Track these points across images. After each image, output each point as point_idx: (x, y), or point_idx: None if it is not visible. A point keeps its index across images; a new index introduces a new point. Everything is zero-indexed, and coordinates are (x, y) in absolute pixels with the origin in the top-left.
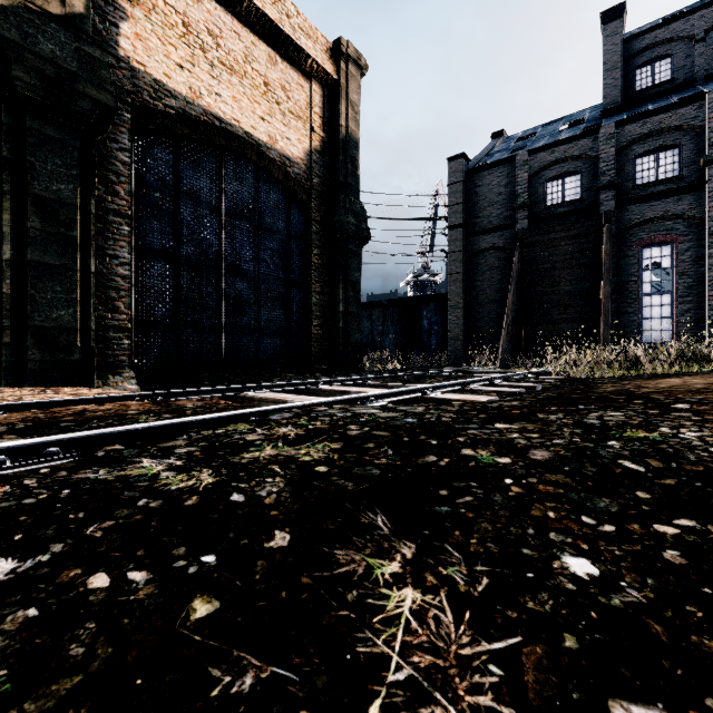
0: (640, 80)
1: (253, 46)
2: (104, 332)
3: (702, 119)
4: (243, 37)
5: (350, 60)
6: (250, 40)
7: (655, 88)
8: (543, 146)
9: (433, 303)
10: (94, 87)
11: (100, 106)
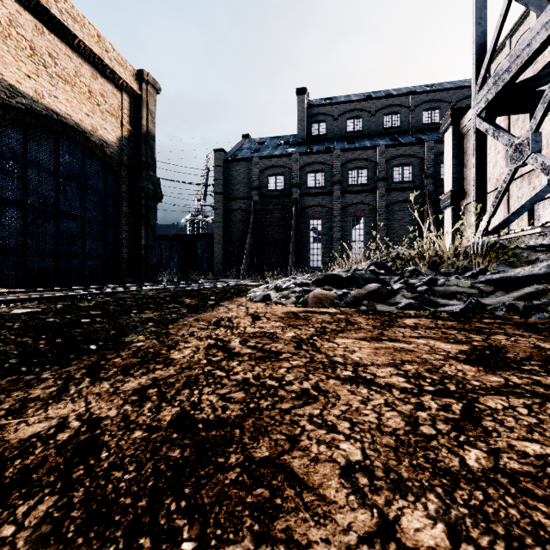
0: (313, 130)
1: (81, 66)
2: None
3: (332, 162)
4: (74, 59)
5: (149, 84)
6: (78, 62)
7: (319, 136)
8: (266, 156)
9: (205, 239)
10: None
11: None
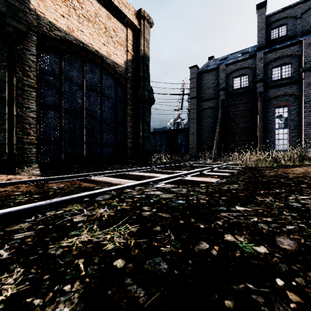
0: (273, 35)
1: (99, 9)
2: (22, 145)
3: (301, 51)
4: (94, 4)
5: (145, 19)
6: (97, 6)
7: (279, 38)
8: (231, 62)
9: (183, 132)
10: (15, 21)
11: (19, 31)
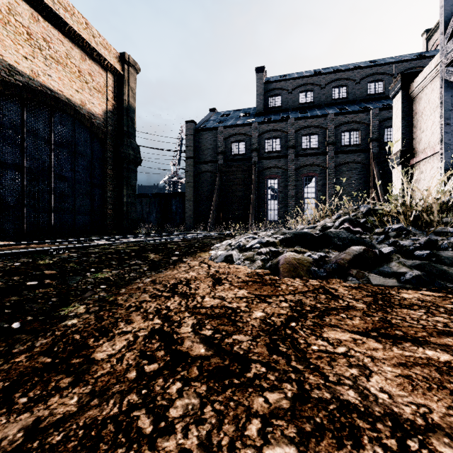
0: (270, 103)
1: (71, 49)
2: None
3: (287, 129)
4: (65, 43)
5: (130, 65)
6: (69, 46)
7: (276, 108)
8: (230, 125)
9: (178, 197)
10: None
11: None
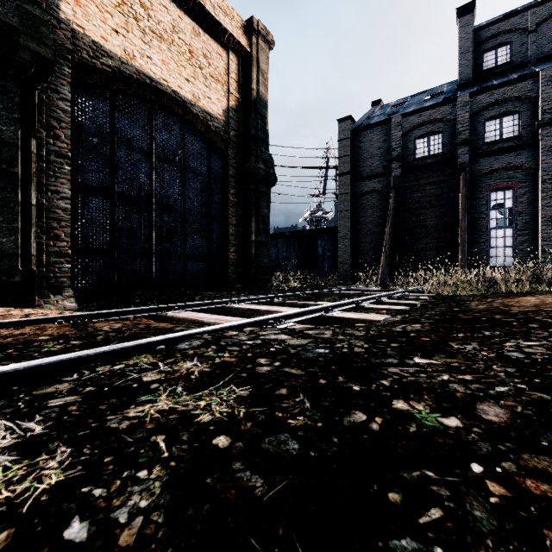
0: (486, 62)
1: (179, 19)
2: (46, 257)
3: (536, 91)
4: (171, 11)
5: (260, 36)
6: (176, 14)
7: (498, 68)
8: (412, 111)
9: (326, 234)
10: (33, 41)
11: (40, 58)
